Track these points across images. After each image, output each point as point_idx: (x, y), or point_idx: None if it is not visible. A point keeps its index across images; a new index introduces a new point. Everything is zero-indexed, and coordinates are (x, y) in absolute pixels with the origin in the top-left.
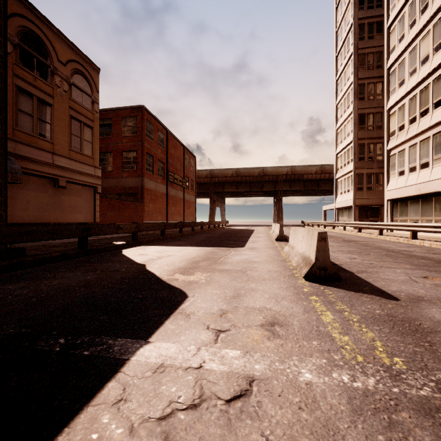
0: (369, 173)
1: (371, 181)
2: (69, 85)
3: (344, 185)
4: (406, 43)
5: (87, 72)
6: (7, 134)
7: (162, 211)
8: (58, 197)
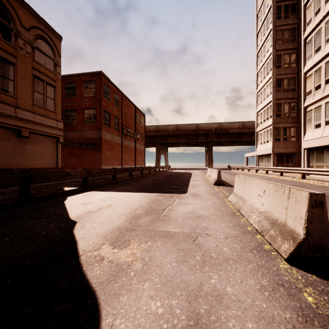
0: (285, 127)
1: (286, 133)
2: (33, 48)
3: (264, 137)
4: (323, 14)
5: (50, 39)
6: None
7: (118, 157)
8: (22, 146)
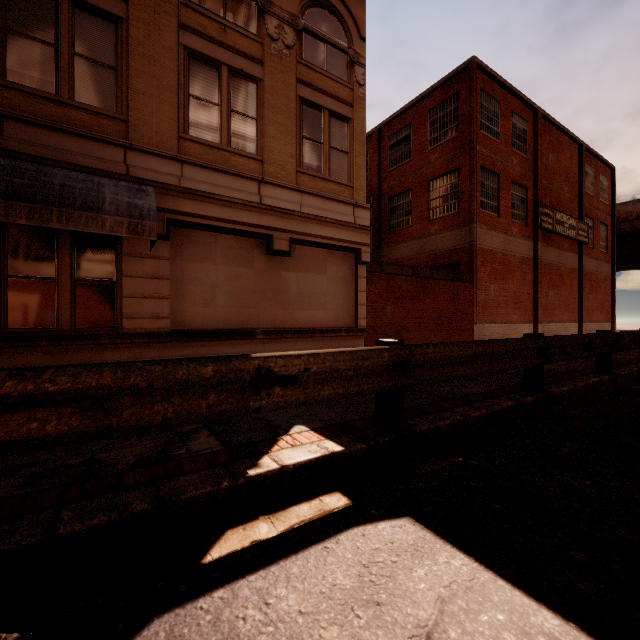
0: None
1: None
2: (298, 34)
3: None
4: None
5: (338, 0)
6: (168, 149)
7: (523, 300)
8: (277, 275)
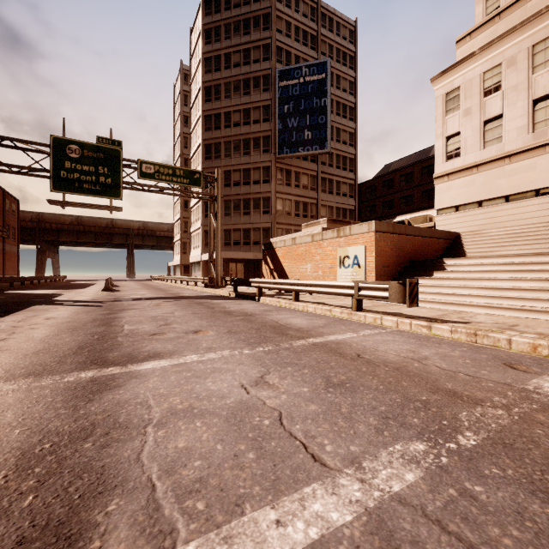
0: None
1: None
2: None
3: (178, 249)
4: None
5: None
6: None
7: None
8: None
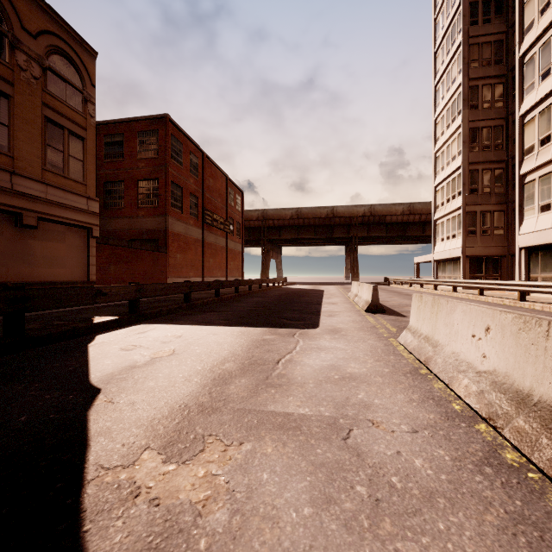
0: (485, 211)
1: (487, 222)
2: (43, 70)
3: (448, 229)
4: None
5: (75, 54)
6: None
7: (196, 264)
8: (24, 242)
